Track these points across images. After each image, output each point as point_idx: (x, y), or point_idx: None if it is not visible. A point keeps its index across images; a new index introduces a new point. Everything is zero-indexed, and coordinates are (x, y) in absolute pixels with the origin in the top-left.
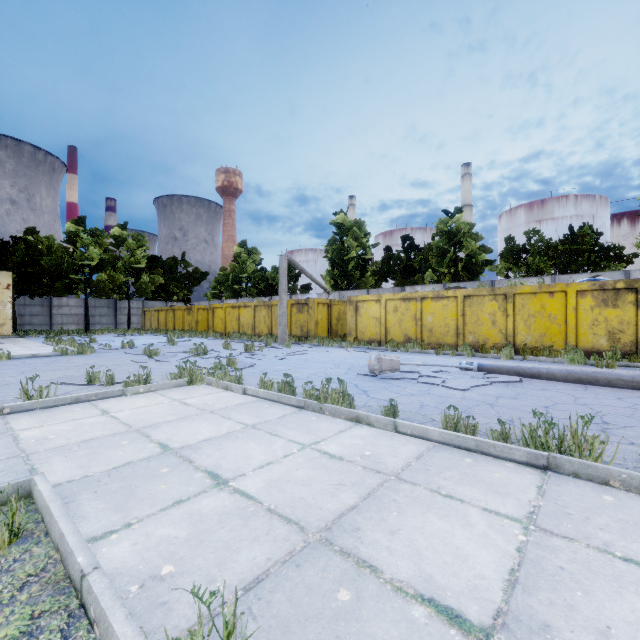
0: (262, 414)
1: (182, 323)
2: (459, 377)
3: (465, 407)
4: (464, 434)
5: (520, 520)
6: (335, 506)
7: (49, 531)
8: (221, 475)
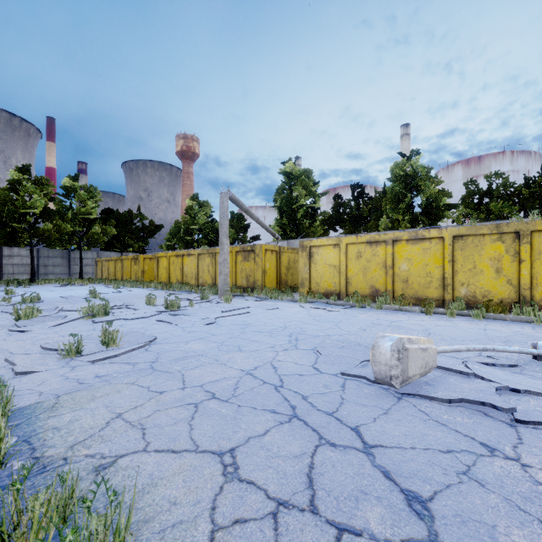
0: None
1: (129, 273)
2: None
3: None
4: None
5: None
6: None
7: None
8: None
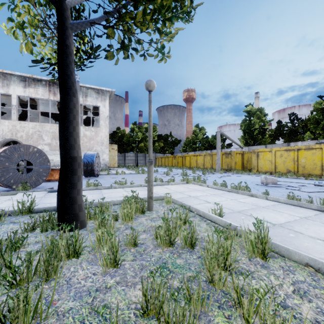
0: (216, 192)
1: (171, 163)
2: (311, 188)
3: (304, 197)
4: (293, 200)
5: (300, 217)
6: (241, 209)
7: (176, 203)
8: (208, 201)
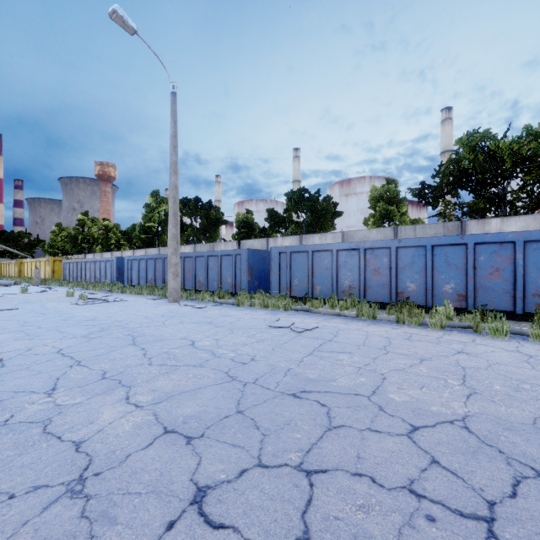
0: None
1: None
2: None
3: None
4: None
5: None
6: None
7: None
8: None
